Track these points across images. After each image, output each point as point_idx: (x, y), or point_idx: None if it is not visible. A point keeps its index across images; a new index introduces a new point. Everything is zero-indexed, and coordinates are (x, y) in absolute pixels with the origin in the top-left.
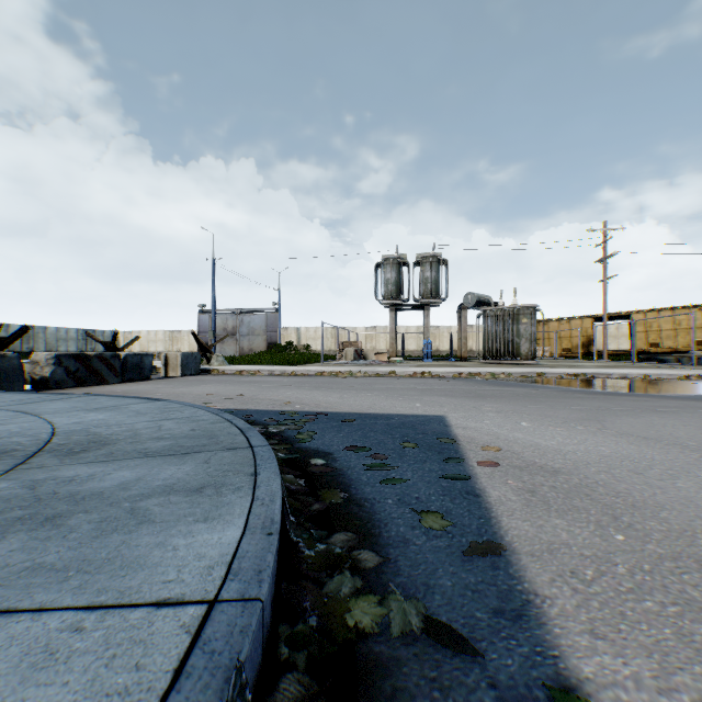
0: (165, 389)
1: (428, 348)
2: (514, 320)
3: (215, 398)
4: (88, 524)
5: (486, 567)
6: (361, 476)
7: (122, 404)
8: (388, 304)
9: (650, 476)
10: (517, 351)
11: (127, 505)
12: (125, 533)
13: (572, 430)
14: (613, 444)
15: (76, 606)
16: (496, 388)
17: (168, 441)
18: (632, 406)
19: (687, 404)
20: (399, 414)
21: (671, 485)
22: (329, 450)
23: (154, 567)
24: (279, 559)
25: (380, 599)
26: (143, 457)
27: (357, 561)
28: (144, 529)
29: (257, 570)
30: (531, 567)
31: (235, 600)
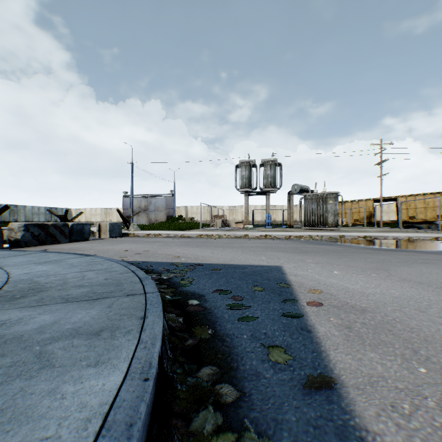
0: (96, 247)
1: (269, 219)
2: (324, 202)
3: (129, 253)
4: None
5: (322, 401)
6: (224, 314)
7: (63, 258)
8: (243, 191)
9: (432, 314)
10: (325, 221)
11: (38, 348)
12: (26, 379)
13: (368, 277)
14: (399, 288)
15: None
16: (314, 246)
17: (86, 288)
18: (405, 259)
19: (441, 257)
20: (251, 264)
21: None
22: (202, 292)
23: (38, 420)
24: (156, 393)
25: (237, 437)
26: (64, 303)
27: (218, 395)
28: (43, 374)
29: (128, 424)
30: (358, 401)
31: None
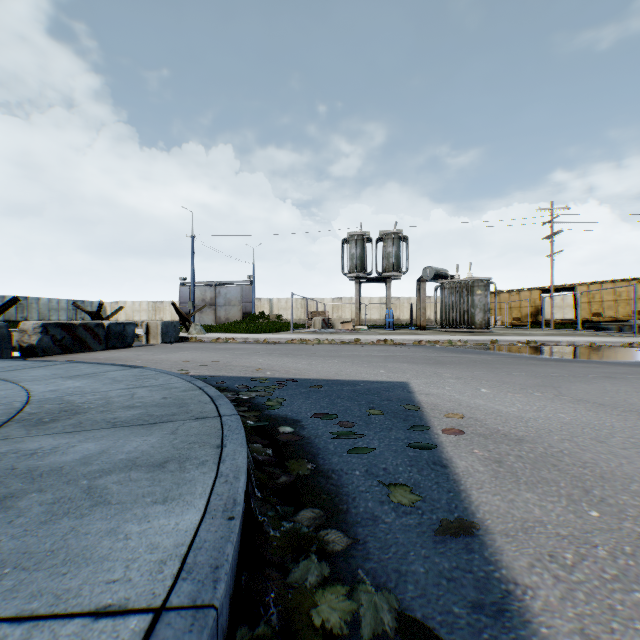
0: (144, 356)
1: (390, 317)
2: (470, 292)
3: (191, 365)
4: (39, 506)
5: (460, 550)
6: (328, 445)
7: (100, 371)
8: (353, 277)
9: (614, 445)
10: (472, 320)
11: (85, 482)
12: (76, 517)
13: (530, 396)
14: (572, 411)
15: (2, 616)
16: (454, 355)
17: (138, 410)
18: (583, 372)
19: (634, 370)
20: (365, 380)
21: (636, 454)
22: (297, 417)
23: (100, 562)
24: (242, 541)
25: (348, 590)
26: (110, 428)
27: (324, 542)
28: (97, 512)
29: (213, 566)
30: (507, 549)
31: (185, 607)
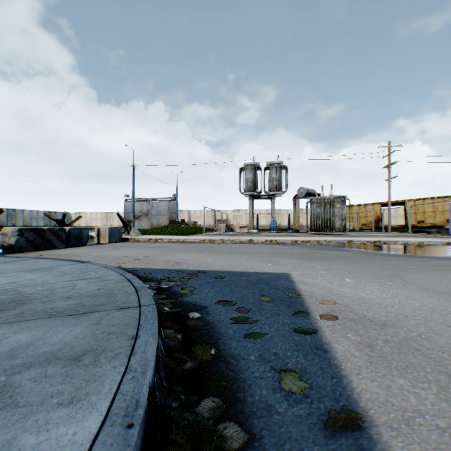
0: (94, 253)
1: (274, 223)
2: (331, 205)
3: (127, 259)
4: None
5: (350, 446)
6: (228, 330)
7: (55, 265)
8: (248, 195)
9: None
10: (332, 226)
11: (3, 379)
12: None
13: (384, 285)
14: (419, 298)
15: None
16: (322, 252)
17: (74, 300)
18: (419, 265)
19: None
20: (257, 272)
21: None
22: (204, 304)
23: None
24: (146, 436)
25: None
26: (46, 318)
27: (222, 438)
28: (1, 417)
29: None
30: (394, 446)
31: None
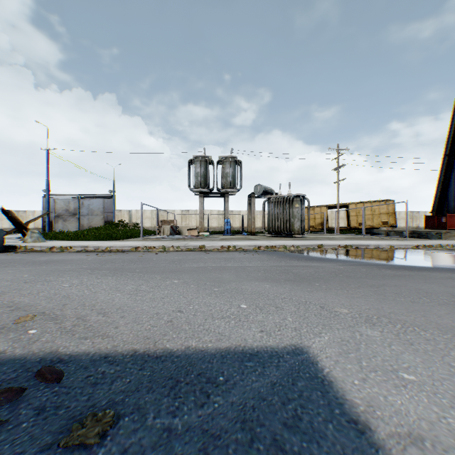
0: None
1: (228, 225)
2: (291, 205)
3: None
4: None
5: None
6: None
7: None
8: (198, 192)
9: None
10: (292, 228)
11: None
12: None
13: None
14: None
15: None
16: (303, 264)
17: None
18: None
19: None
20: (223, 349)
21: None
22: None
23: None
24: None
25: None
26: None
27: None
28: None
29: None
30: None
31: None
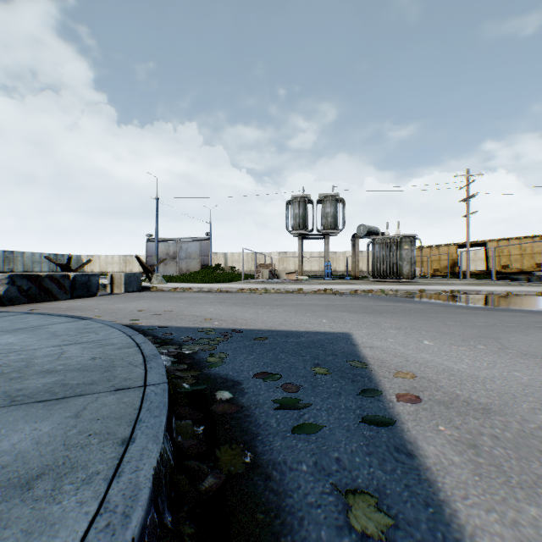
0: (104, 305)
1: (328, 269)
2: (398, 247)
3: (144, 314)
4: None
5: None
6: (270, 419)
7: (46, 323)
8: (296, 234)
9: None
10: (400, 271)
11: None
12: None
13: (474, 350)
14: (525, 368)
15: None
16: (388, 304)
17: (55, 376)
18: (514, 322)
19: None
20: (308, 331)
21: None
22: (238, 377)
23: None
24: None
25: None
26: (4, 406)
27: None
28: None
29: None
30: None
31: None
